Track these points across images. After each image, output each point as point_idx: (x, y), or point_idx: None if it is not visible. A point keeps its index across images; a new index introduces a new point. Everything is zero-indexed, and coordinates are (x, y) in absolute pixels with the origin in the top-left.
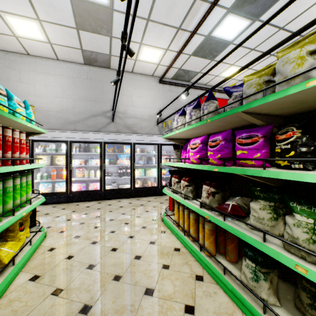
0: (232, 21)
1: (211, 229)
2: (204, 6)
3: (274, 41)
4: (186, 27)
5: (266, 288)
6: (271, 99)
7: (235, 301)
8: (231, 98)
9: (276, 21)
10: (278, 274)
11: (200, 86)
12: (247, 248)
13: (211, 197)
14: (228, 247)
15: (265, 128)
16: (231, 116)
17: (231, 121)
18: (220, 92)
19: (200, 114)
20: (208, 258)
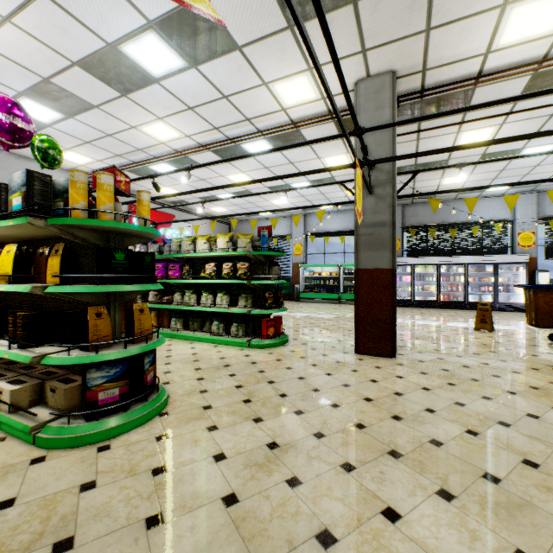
0: (167, 167)
1: (156, 314)
2: (145, 154)
3: (199, 184)
4: (127, 157)
5: (179, 325)
6: (179, 256)
7: (168, 337)
8: (166, 245)
9: (199, 176)
10: (186, 326)
11: (131, 192)
12: (173, 314)
13: (155, 297)
14: (165, 321)
15: (180, 263)
16: (166, 257)
17: (166, 258)
18: (155, 203)
19: (147, 248)
20: (154, 329)
